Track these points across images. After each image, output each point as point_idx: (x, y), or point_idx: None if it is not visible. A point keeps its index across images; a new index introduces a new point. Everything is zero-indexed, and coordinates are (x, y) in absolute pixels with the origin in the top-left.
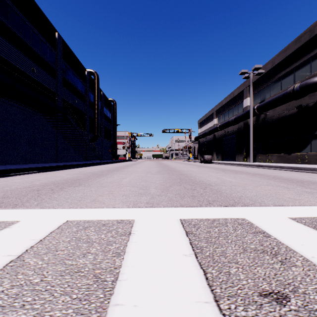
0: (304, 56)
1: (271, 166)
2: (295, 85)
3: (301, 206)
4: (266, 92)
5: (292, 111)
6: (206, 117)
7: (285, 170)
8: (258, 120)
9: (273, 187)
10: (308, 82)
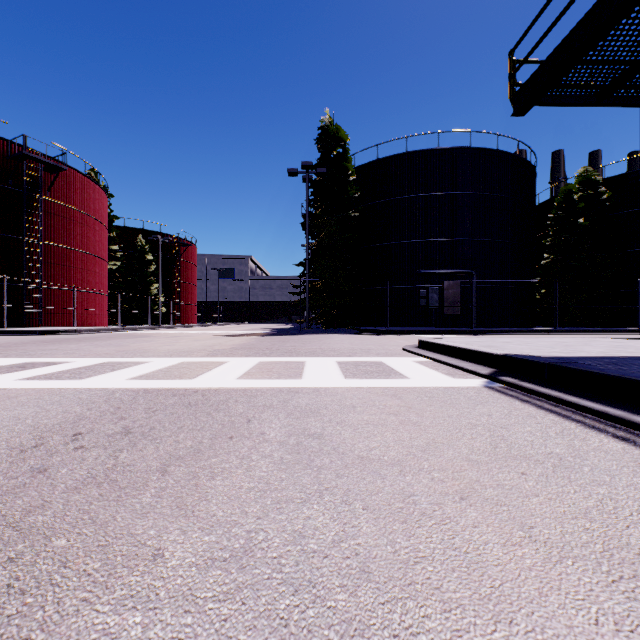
0: None
1: None
2: None
3: None
4: None
5: None
6: None
7: None
8: None
9: None
10: None
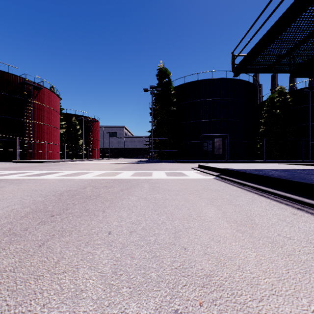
0: None
1: None
2: None
3: None
4: None
5: None
6: None
7: None
8: None
9: None
10: None
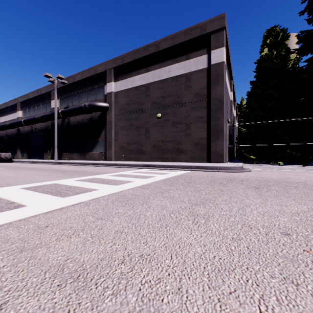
0: (93, 84)
1: (68, 162)
2: (86, 104)
3: (39, 182)
4: (70, 100)
5: (86, 121)
6: (8, 106)
7: (75, 165)
8: (64, 123)
9: (40, 176)
10: (93, 104)
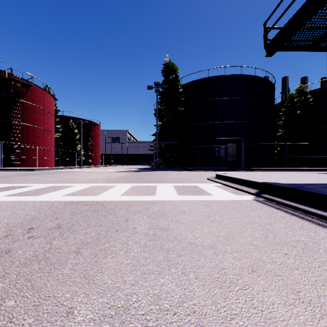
0: None
1: None
2: None
3: None
4: None
5: None
6: None
7: None
8: None
9: None
10: None
